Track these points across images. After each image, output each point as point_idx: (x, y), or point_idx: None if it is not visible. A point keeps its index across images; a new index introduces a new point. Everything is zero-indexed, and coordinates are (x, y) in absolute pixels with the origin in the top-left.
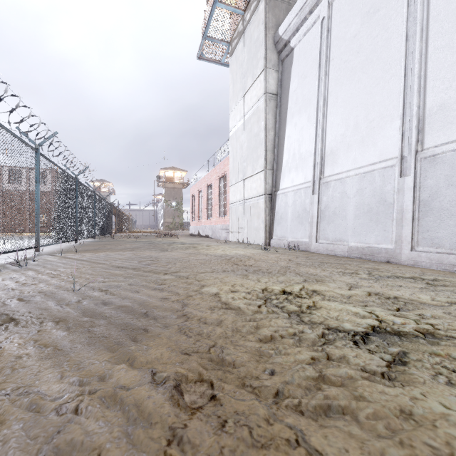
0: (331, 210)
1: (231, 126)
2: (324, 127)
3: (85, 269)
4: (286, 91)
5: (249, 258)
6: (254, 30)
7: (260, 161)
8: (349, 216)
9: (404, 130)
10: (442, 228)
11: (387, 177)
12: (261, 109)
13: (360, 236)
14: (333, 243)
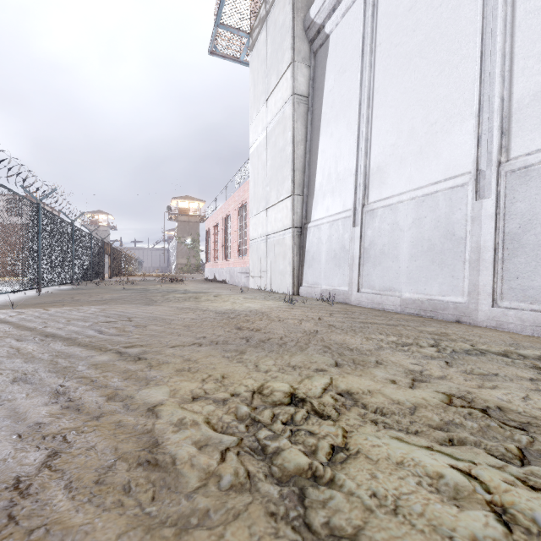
0: (378, 248)
1: (251, 140)
2: (369, 136)
3: None
4: (320, 92)
5: (263, 316)
6: (279, 13)
7: (286, 184)
8: (402, 256)
9: (480, 133)
10: (540, 274)
11: (456, 201)
12: (288, 115)
13: (417, 285)
14: (380, 293)
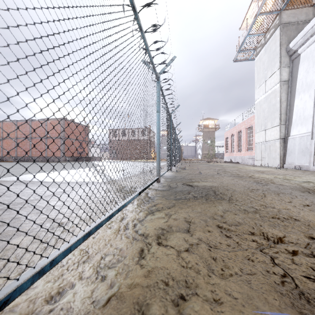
0: None
1: (256, 98)
2: None
3: (206, 171)
4: (295, 79)
5: (269, 171)
6: (272, 45)
7: (276, 120)
8: None
9: None
10: None
11: None
12: (277, 90)
13: None
14: None
